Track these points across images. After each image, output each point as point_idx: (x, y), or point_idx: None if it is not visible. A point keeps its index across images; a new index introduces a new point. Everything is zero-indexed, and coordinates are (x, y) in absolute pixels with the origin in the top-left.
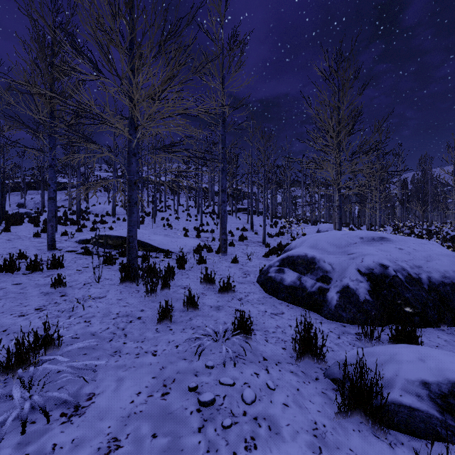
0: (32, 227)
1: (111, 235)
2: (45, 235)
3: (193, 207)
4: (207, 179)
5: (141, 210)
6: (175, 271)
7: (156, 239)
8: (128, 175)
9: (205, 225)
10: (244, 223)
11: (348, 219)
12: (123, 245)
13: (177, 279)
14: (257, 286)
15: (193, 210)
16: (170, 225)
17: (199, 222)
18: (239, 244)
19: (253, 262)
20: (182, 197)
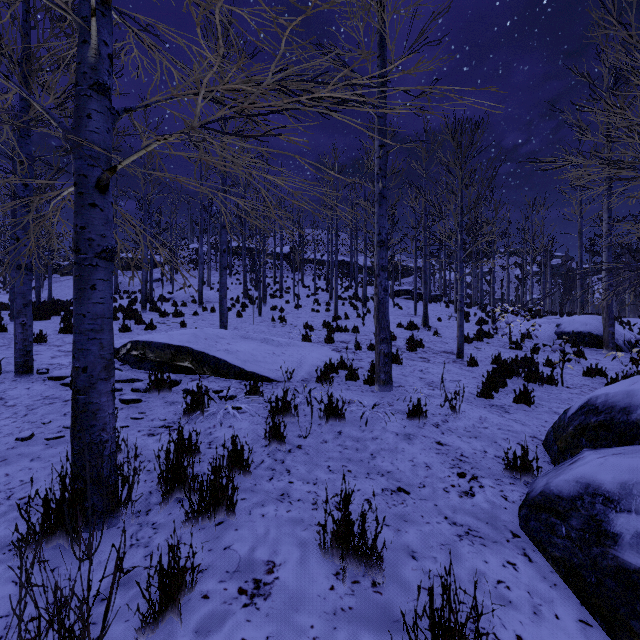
0: (57, 324)
1: (152, 342)
2: (59, 338)
3: (323, 290)
4: (346, 249)
5: (244, 294)
6: (257, 456)
7: (240, 351)
8: (74, 159)
9: (342, 319)
10: (409, 315)
11: (591, 306)
12: (174, 363)
13: (249, 502)
14: (547, 578)
15: (324, 294)
16: (284, 319)
17: (332, 314)
18: (411, 358)
19: (462, 416)
20: (308, 275)
